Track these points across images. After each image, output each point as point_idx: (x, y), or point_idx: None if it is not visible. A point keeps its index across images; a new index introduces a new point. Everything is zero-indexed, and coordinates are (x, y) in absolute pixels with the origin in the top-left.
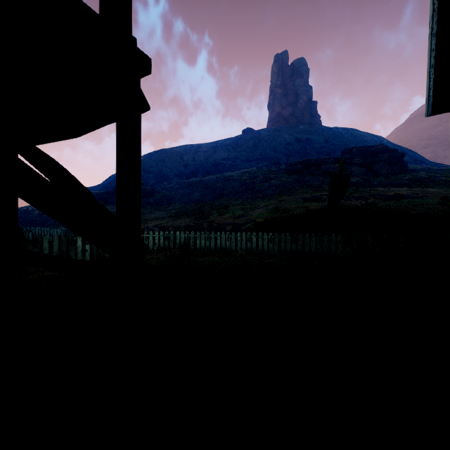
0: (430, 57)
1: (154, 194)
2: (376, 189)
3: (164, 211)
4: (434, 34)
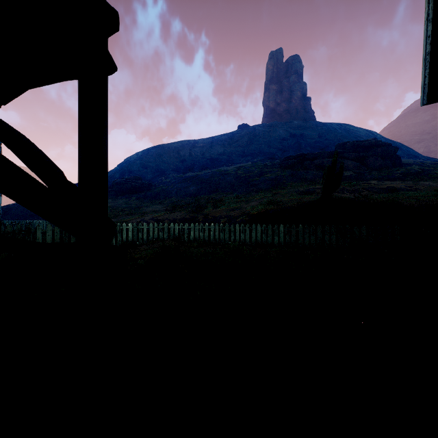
0: (426, 44)
1: (151, 188)
2: (370, 182)
3: (161, 205)
4: (430, 19)
